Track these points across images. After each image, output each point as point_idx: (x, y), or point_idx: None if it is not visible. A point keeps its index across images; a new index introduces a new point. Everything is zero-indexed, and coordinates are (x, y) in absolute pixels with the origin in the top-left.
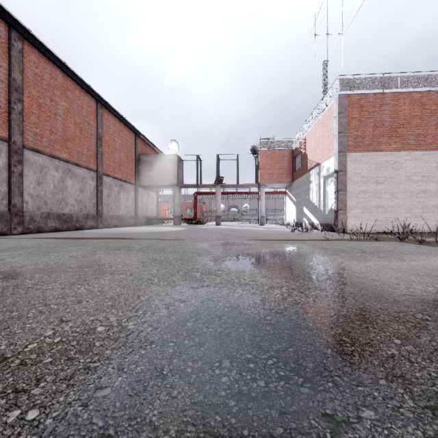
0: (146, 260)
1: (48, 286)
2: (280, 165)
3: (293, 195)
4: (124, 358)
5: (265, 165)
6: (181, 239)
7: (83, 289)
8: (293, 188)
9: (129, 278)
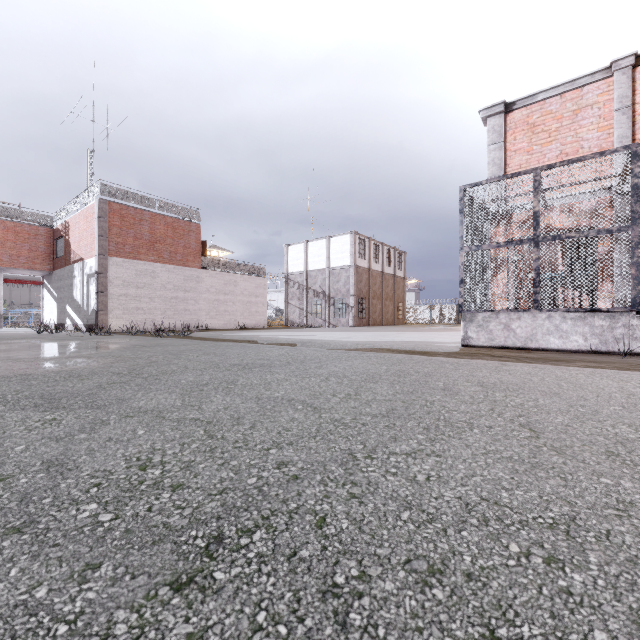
0: None
1: None
2: (32, 245)
3: (55, 288)
4: None
5: (4, 242)
6: None
7: None
8: (55, 279)
9: None
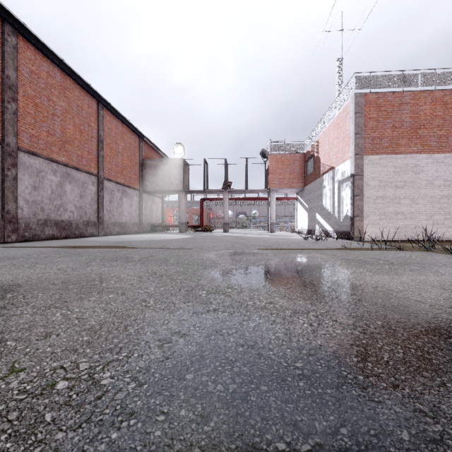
0: (143, 274)
1: (16, 310)
2: (291, 169)
3: (305, 201)
4: (81, 451)
5: (276, 170)
6: (186, 248)
7: (58, 314)
8: (305, 194)
9: (119, 299)
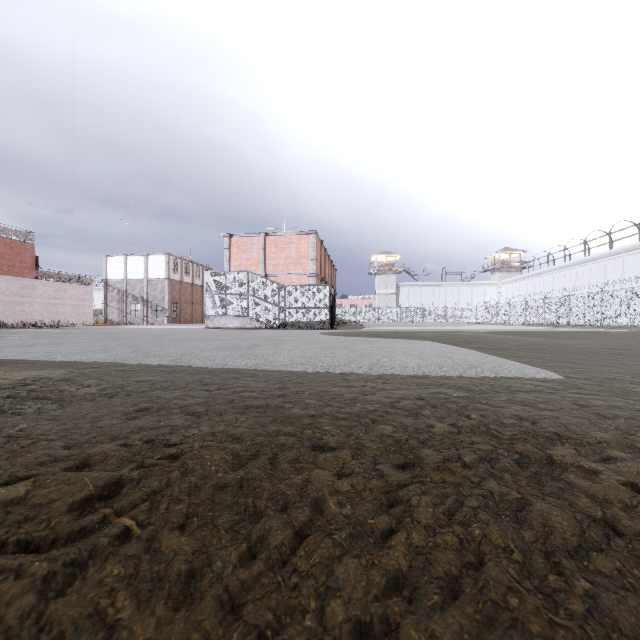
0: None
1: None
2: None
3: None
4: None
5: None
6: None
7: None
8: None
9: None
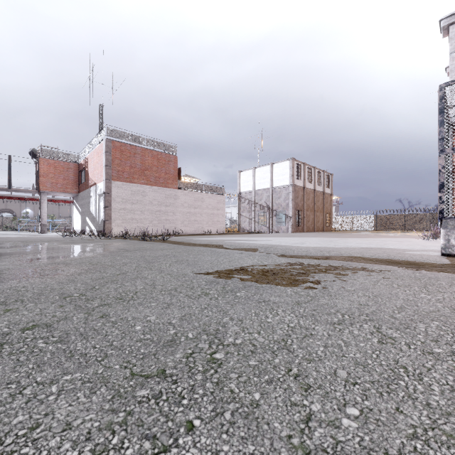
0: None
1: None
2: (65, 175)
3: (79, 205)
4: None
5: (48, 174)
6: None
7: None
8: (79, 199)
9: None
